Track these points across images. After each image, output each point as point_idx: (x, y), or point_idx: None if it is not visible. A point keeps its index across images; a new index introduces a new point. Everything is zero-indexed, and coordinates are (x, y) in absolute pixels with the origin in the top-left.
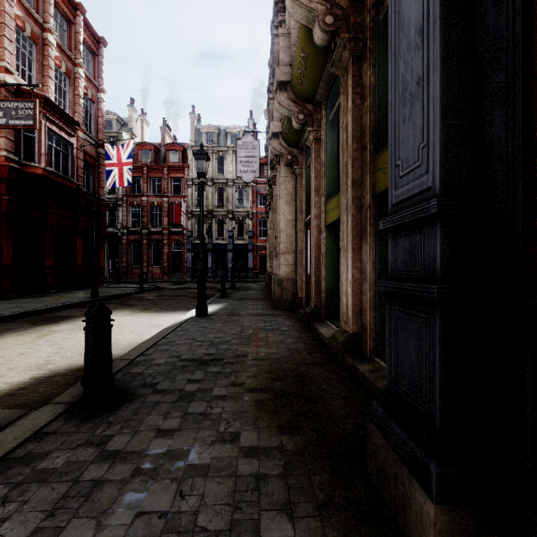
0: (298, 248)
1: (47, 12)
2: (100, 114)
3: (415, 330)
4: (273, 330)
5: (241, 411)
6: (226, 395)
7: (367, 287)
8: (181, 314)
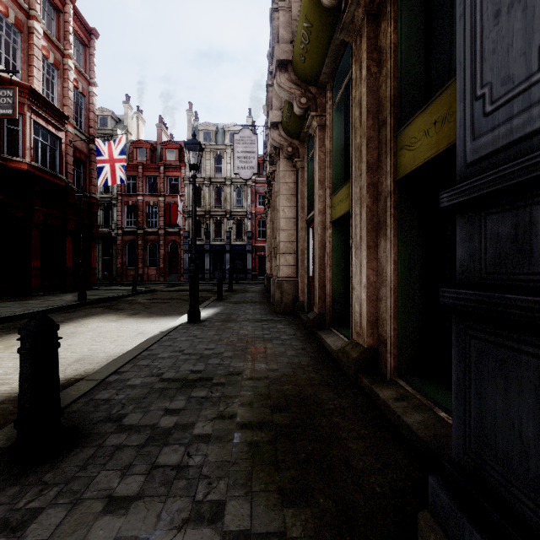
0: (299, 248)
1: None
2: (91, 108)
3: (534, 381)
4: (273, 339)
5: (228, 462)
6: (212, 434)
7: (386, 292)
8: (172, 319)
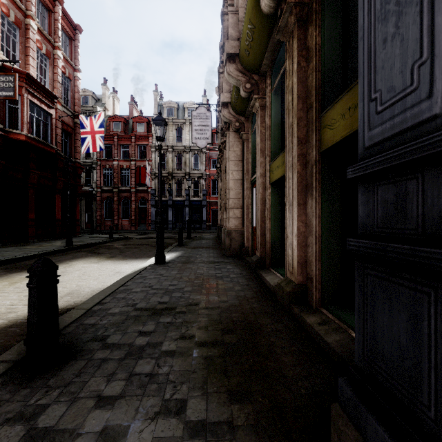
0: (245, 204)
1: (29, 1)
2: (76, 90)
3: (407, 305)
4: (223, 277)
5: (189, 371)
6: (176, 350)
7: (312, 240)
8: (142, 261)
